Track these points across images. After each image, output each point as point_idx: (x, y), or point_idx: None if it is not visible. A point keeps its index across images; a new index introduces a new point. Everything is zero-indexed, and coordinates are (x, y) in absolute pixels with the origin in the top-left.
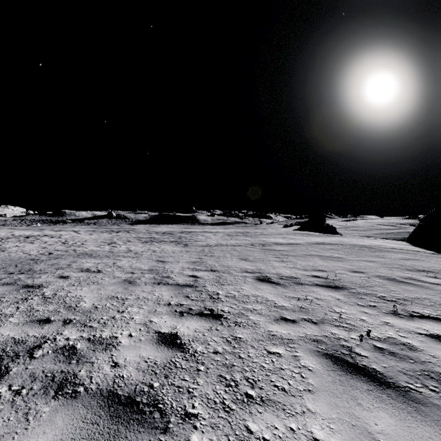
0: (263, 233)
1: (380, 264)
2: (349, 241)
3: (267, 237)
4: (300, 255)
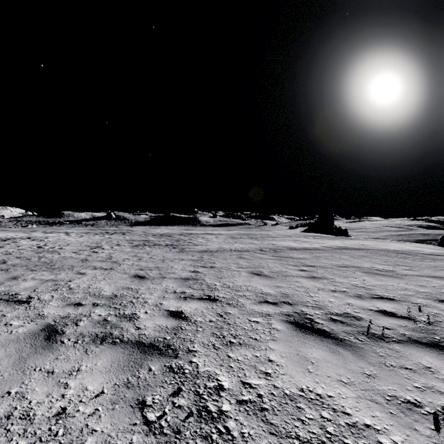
0: (270, 235)
1: None
2: (374, 245)
3: (275, 240)
4: (331, 267)
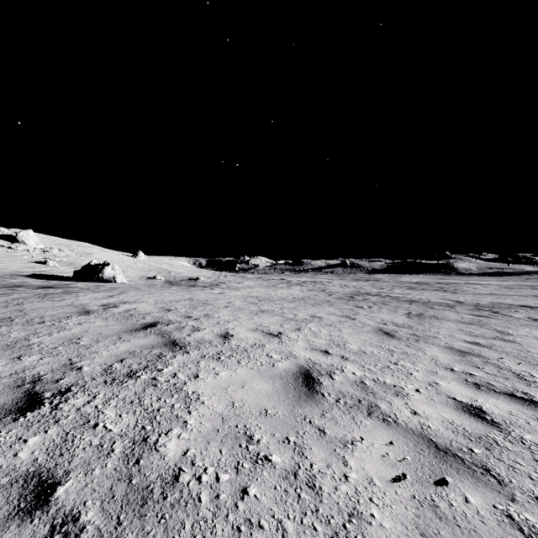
0: None
1: None
2: None
3: None
4: None
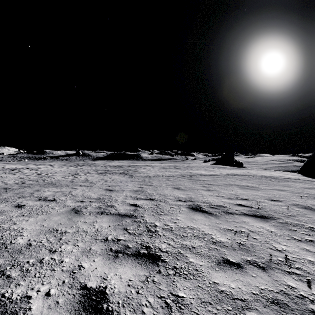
0: (189, 166)
1: (290, 192)
2: (256, 173)
3: (192, 169)
4: (221, 185)
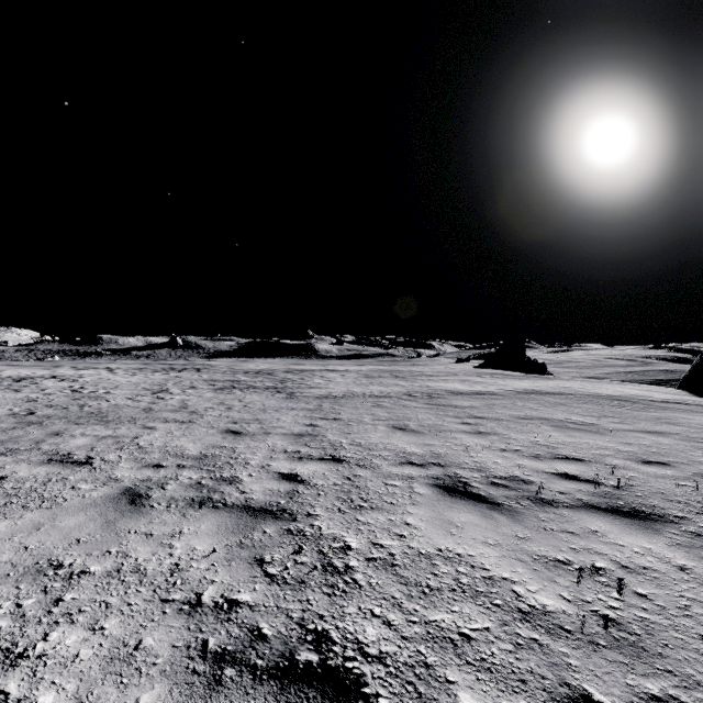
0: (425, 372)
1: (683, 440)
2: (581, 388)
3: (432, 380)
4: (507, 419)
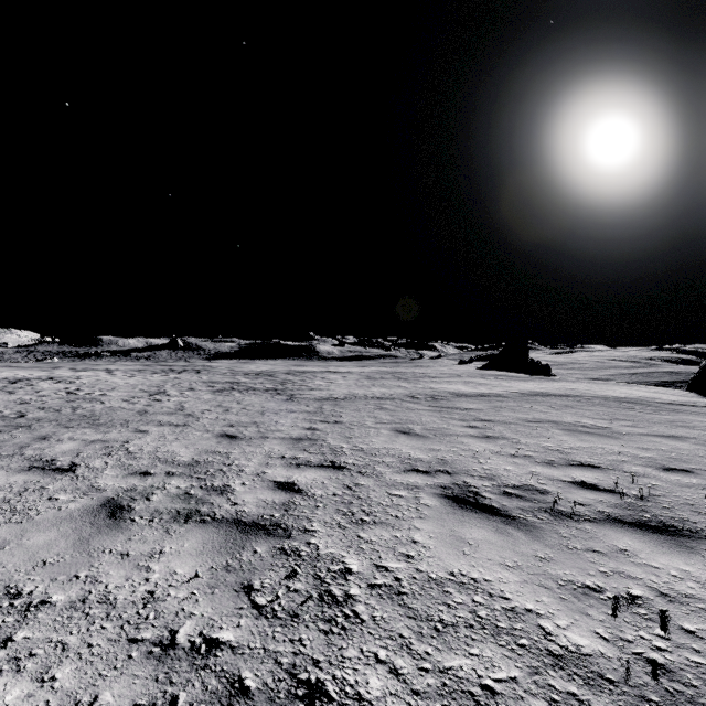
0: (427, 374)
1: (702, 445)
2: (588, 389)
3: (435, 381)
4: (515, 422)
